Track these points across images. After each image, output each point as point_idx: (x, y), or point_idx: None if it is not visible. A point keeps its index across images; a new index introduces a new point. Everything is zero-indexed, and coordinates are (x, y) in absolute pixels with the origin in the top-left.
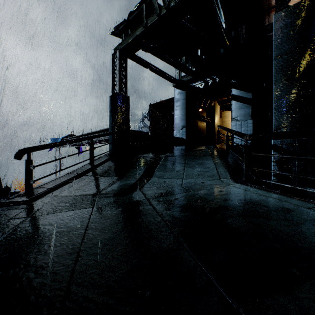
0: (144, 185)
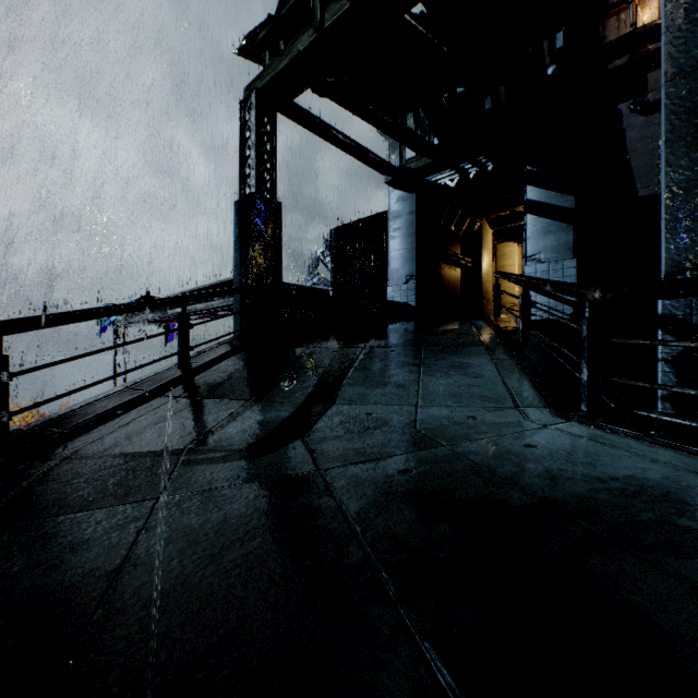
0: (315, 425)
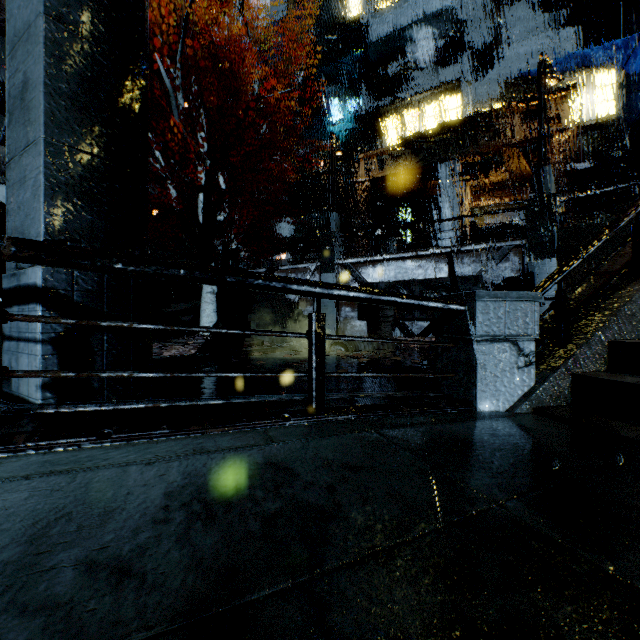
0: None
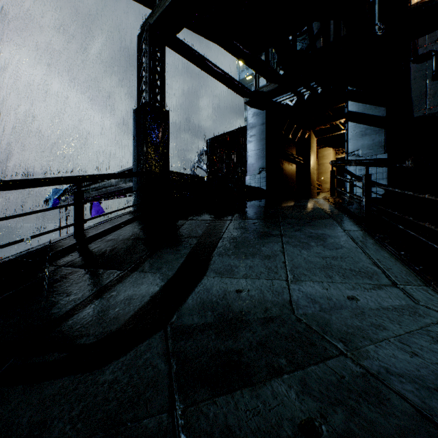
0: (182, 306)
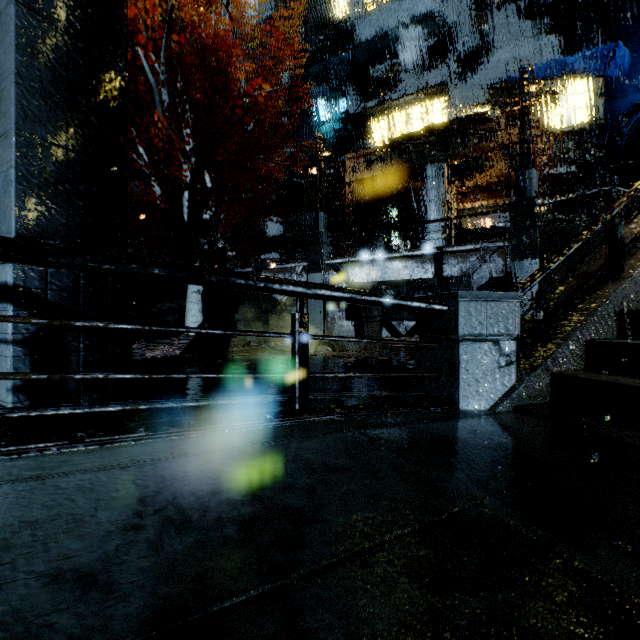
0: None
